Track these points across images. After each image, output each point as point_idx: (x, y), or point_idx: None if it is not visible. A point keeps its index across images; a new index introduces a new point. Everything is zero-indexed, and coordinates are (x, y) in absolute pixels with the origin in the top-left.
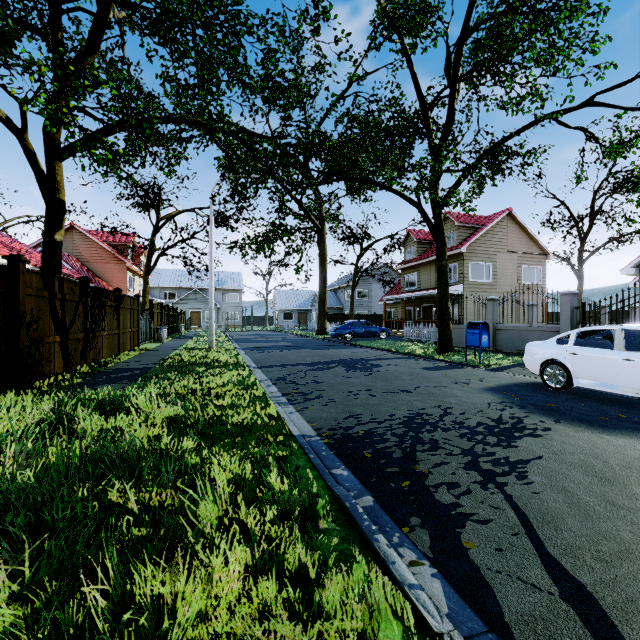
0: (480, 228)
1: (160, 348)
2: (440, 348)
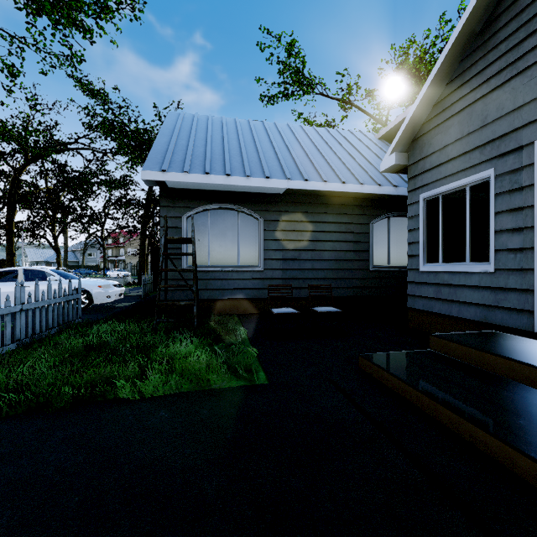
0: (132, 237)
1: None
2: (104, 275)
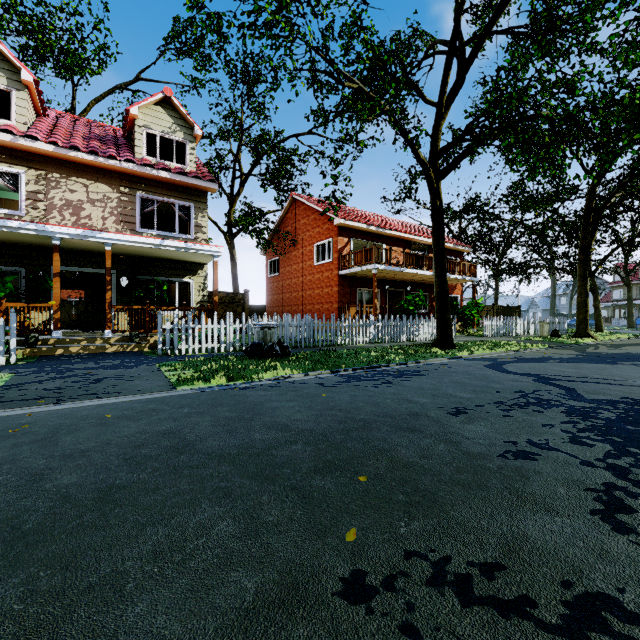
0: None
1: None
2: (628, 327)
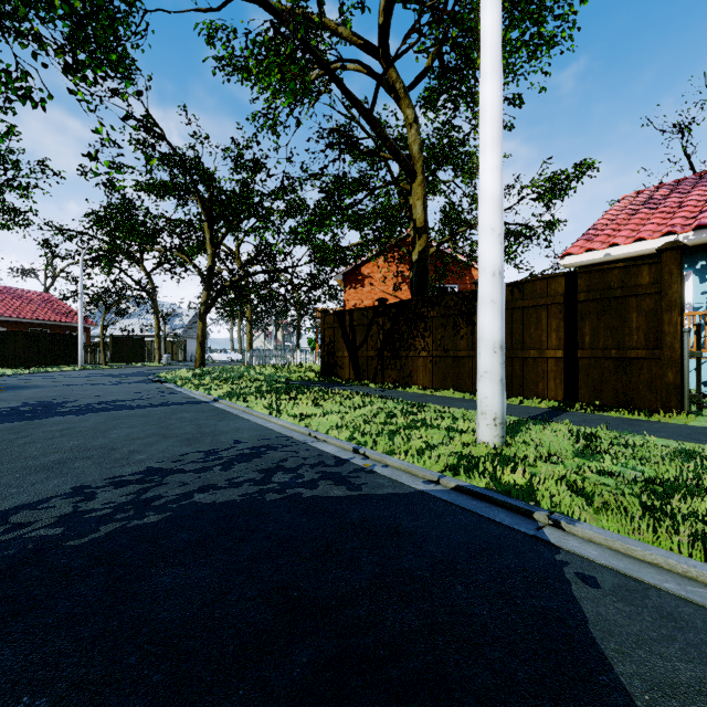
0: None
1: (630, 420)
2: None
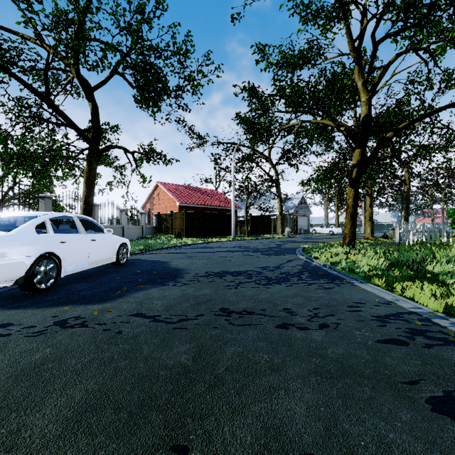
0: None
1: None
2: None
